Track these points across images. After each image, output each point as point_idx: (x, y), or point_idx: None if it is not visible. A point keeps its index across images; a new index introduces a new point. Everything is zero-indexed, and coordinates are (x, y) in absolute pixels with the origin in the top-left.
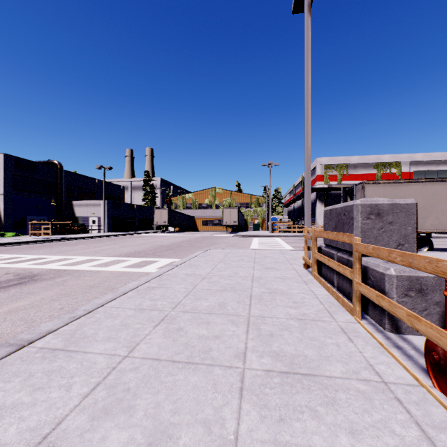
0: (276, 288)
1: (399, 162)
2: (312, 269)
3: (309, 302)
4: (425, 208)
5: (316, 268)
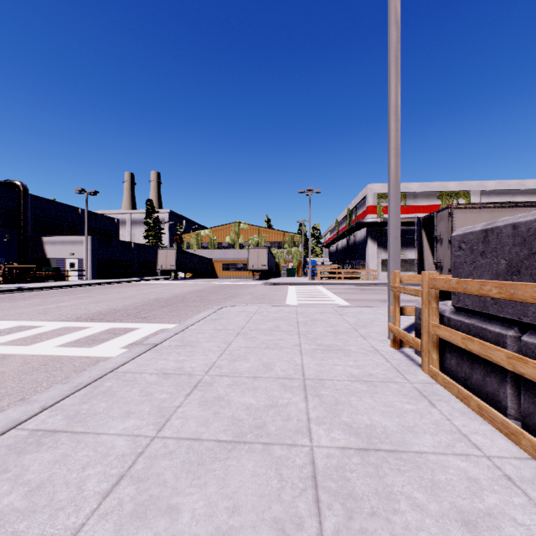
0: (370, 428)
1: (468, 191)
2: (424, 359)
3: (507, 513)
4: None
5: (437, 358)
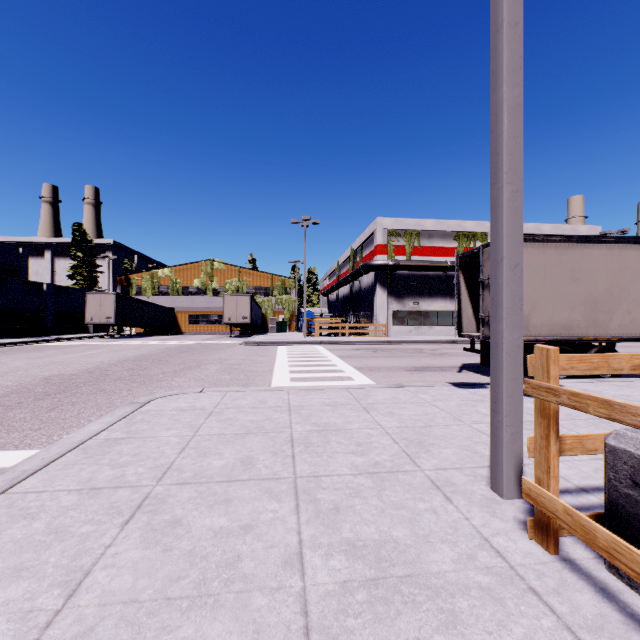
0: None
1: (486, 233)
2: None
3: None
4: (611, 293)
5: None
